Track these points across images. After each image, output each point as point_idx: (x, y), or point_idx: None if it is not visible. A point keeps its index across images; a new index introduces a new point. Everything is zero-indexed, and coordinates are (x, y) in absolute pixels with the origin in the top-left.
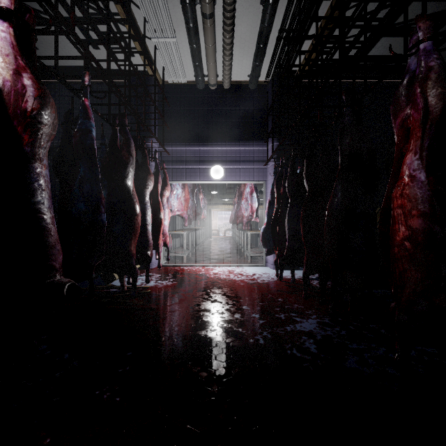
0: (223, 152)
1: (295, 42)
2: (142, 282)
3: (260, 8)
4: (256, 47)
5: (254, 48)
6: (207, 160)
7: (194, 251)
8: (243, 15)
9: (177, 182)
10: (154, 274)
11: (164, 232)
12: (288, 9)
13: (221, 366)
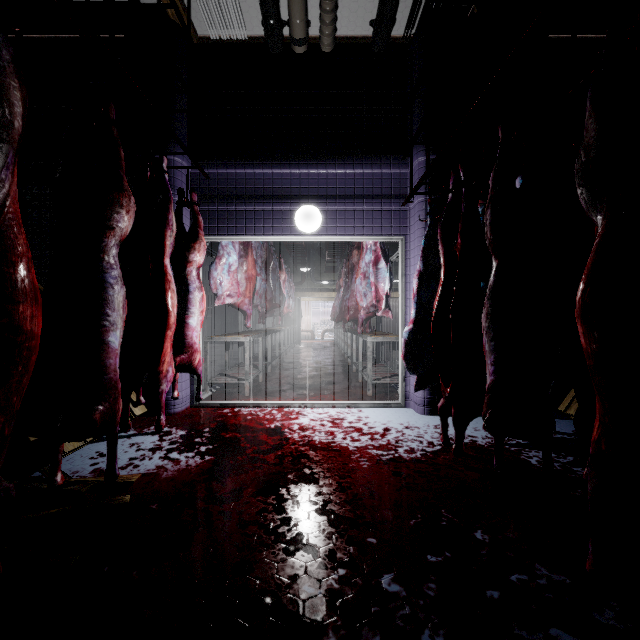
0: (320, 180)
1: None
2: (133, 457)
3: None
4: None
5: None
6: (288, 195)
7: (269, 371)
8: None
9: (228, 240)
10: (172, 431)
11: (193, 340)
12: None
13: None
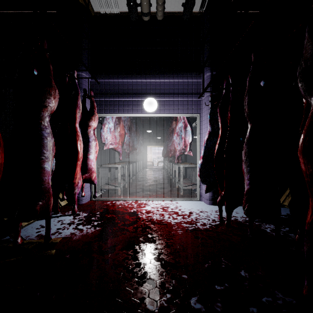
0: (156, 85)
1: None
2: (58, 228)
3: None
4: None
5: None
6: (140, 92)
7: (131, 182)
8: None
9: (110, 115)
10: (80, 213)
11: (91, 166)
12: None
13: None
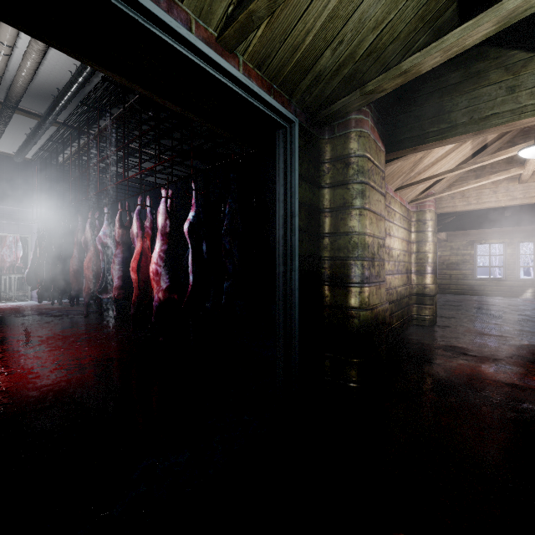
0: None
1: (54, 154)
2: None
3: (25, 135)
4: (22, 148)
5: (20, 144)
6: None
7: None
8: (10, 132)
9: None
10: None
11: None
12: (46, 144)
13: (5, 321)
